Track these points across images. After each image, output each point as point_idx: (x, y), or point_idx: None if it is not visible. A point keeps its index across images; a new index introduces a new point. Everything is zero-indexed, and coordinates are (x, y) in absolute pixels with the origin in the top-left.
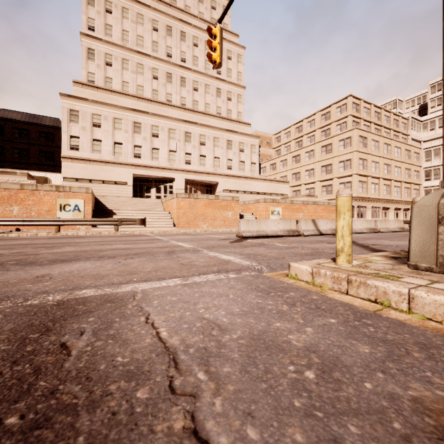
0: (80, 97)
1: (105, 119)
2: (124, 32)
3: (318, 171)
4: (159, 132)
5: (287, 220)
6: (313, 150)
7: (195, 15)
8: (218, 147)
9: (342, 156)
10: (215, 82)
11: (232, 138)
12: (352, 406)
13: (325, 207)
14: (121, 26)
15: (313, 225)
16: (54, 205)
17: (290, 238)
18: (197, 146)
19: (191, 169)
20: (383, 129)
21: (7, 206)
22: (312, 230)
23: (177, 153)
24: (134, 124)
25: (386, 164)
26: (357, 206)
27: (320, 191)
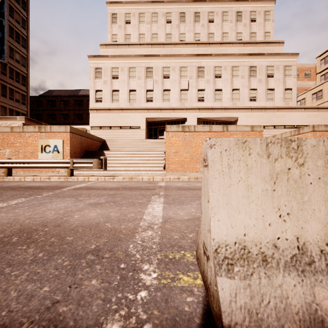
0: (102, 55)
1: (121, 70)
2: None
3: None
4: (170, 73)
5: None
6: None
7: None
8: (237, 77)
9: None
10: (234, 6)
11: (257, 63)
12: None
13: None
14: None
15: None
16: (37, 147)
17: None
18: (211, 79)
19: (204, 106)
20: None
21: (2, 149)
22: None
23: (188, 91)
24: (146, 70)
25: None
26: None
27: None
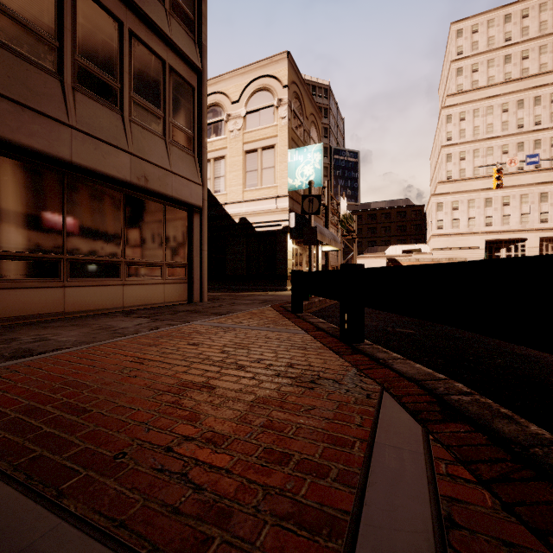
0: (444, 193)
1: (461, 203)
2: (475, 129)
3: None
4: (509, 201)
5: None
6: None
7: (552, 70)
8: None
9: None
10: None
11: None
12: None
13: None
14: (472, 125)
15: None
16: None
17: None
18: None
19: (548, 227)
20: None
21: None
22: None
23: (530, 215)
24: (485, 200)
25: None
26: None
27: None
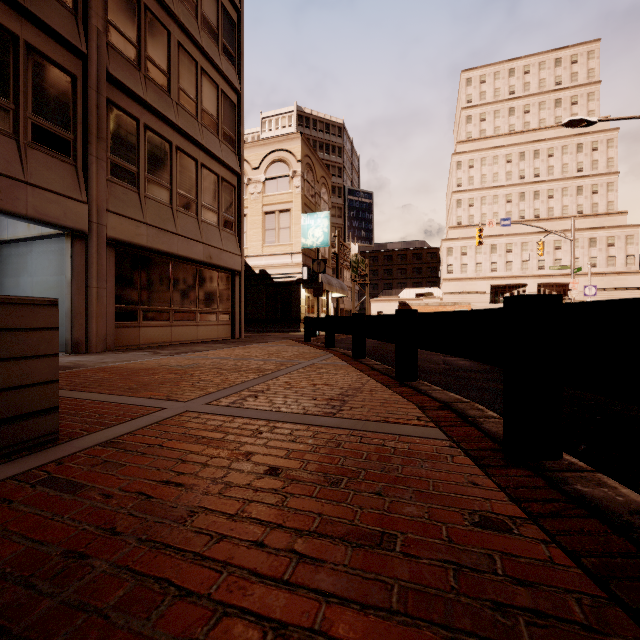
0: (454, 238)
1: (469, 248)
2: (482, 177)
3: None
4: (512, 248)
5: None
6: None
7: (550, 126)
8: (576, 248)
9: None
10: (574, 182)
11: (596, 235)
12: None
13: None
14: (480, 173)
15: None
16: None
17: None
18: (551, 251)
19: (545, 274)
20: None
21: None
22: None
23: (529, 262)
24: (491, 247)
25: None
26: None
27: None
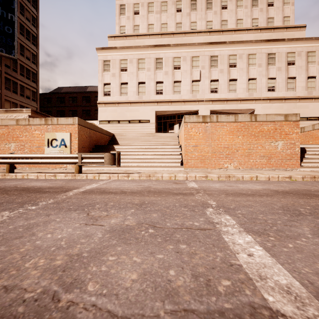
0: (111, 47)
1: (130, 62)
2: None
3: None
4: (180, 63)
5: None
6: None
7: None
8: (253, 65)
9: None
10: None
11: (275, 49)
12: None
13: None
14: None
15: None
16: (43, 140)
17: None
18: (225, 69)
19: (218, 98)
20: None
21: (7, 143)
22: None
23: (200, 82)
24: (156, 61)
25: None
26: None
27: None
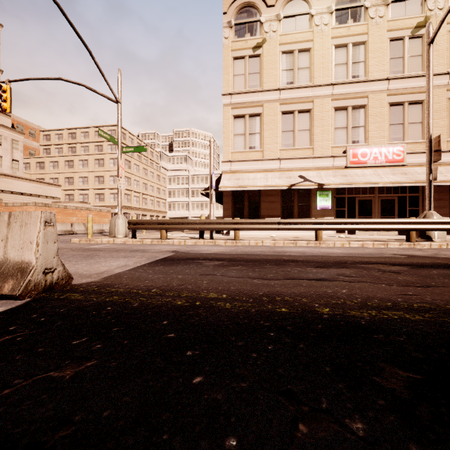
0: None
1: None
2: None
3: (92, 180)
4: None
5: (64, 223)
6: (88, 160)
7: None
8: None
9: (112, 172)
10: None
11: None
12: (82, 246)
13: (97, 213)
14: None
15: (85, 227)
16: None
17: (67, 236)
18: None
19: None
20: (143, 156)
21: None
22: (83, 230)
23: None
24: None
25: (145, 183)
26: (124, 213)
27: (94, 198)
